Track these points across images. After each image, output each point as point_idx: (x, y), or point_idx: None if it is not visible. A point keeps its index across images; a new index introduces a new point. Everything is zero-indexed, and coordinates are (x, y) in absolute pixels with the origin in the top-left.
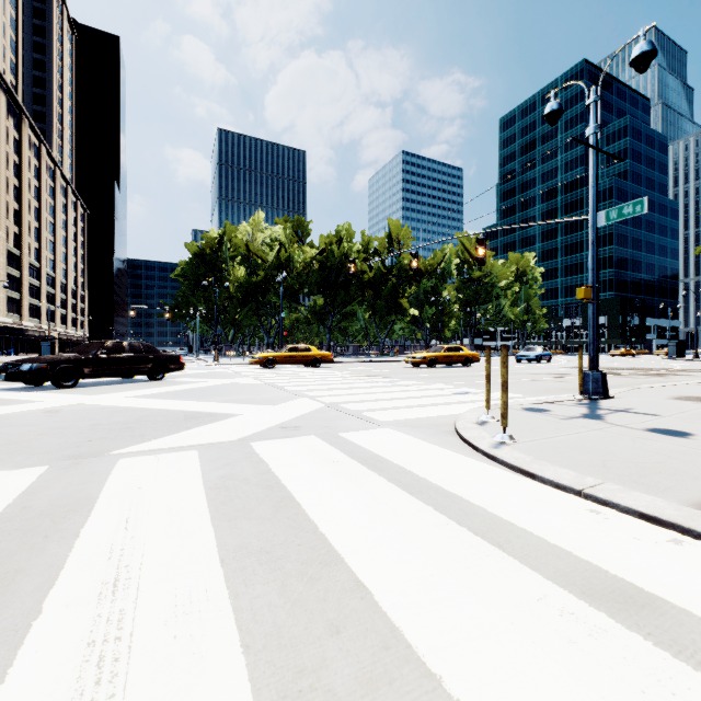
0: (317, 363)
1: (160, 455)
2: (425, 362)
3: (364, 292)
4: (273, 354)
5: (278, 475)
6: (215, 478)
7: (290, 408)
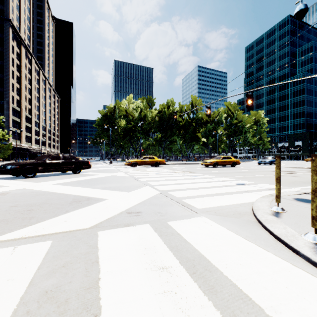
0: (157, 164)
1: (19, 246)
2: (212, 164)
3: (179, 131)
4: (136, 160)
5: (101, 298)
6: (36, 295)
7: (138, 194)
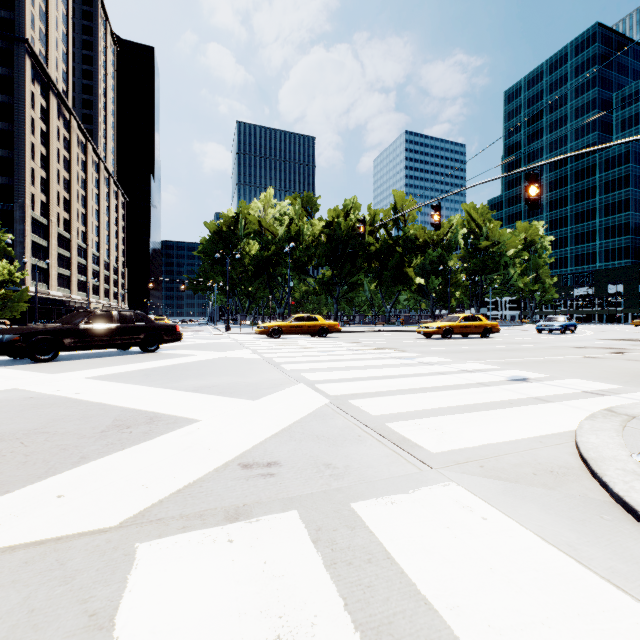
0: (323, 333)
1: None
2: (439, 332)
3: (370, 264)
4: (278, 323)
5: None
6: None
7: (276, 406)
